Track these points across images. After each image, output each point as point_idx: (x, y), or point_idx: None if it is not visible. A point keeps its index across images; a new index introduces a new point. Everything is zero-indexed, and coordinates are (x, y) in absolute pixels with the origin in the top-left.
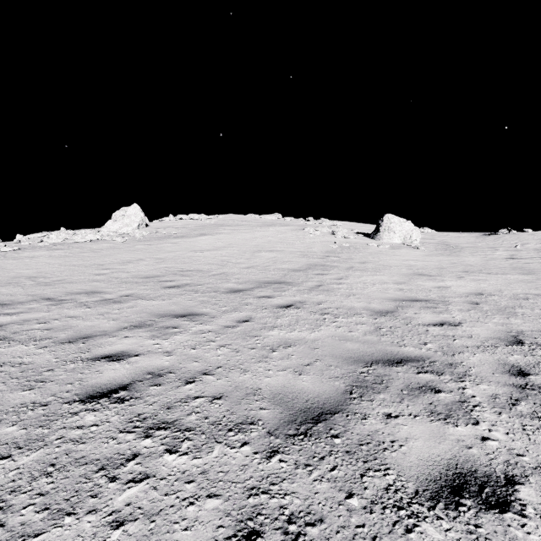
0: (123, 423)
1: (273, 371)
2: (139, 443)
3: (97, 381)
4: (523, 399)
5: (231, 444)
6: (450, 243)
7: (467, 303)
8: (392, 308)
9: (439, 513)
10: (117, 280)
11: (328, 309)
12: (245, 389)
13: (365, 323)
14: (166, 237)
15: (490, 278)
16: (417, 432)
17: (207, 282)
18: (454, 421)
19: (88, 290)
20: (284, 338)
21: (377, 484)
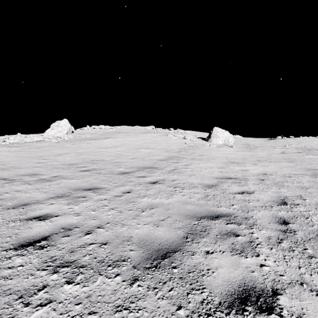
0: (40, 264)
1: (141, 225)
2: (48, 277)
3: (28, 234)
4: (285, 239)
5: (108, 275)
6: (250, 144)
7: (257, 179)
8: (215, 183)
9: (232, 317)
10: (50, 166)
11: (178, 184)
12: (122, 237)
13: (199, 192)
14: (84, 139)
15: (271, 164)
16: (223, 262)
17: (107, 168)
18: (245, 254)
19: (31, 173)
20: (150, 203)
21: (196, 299)
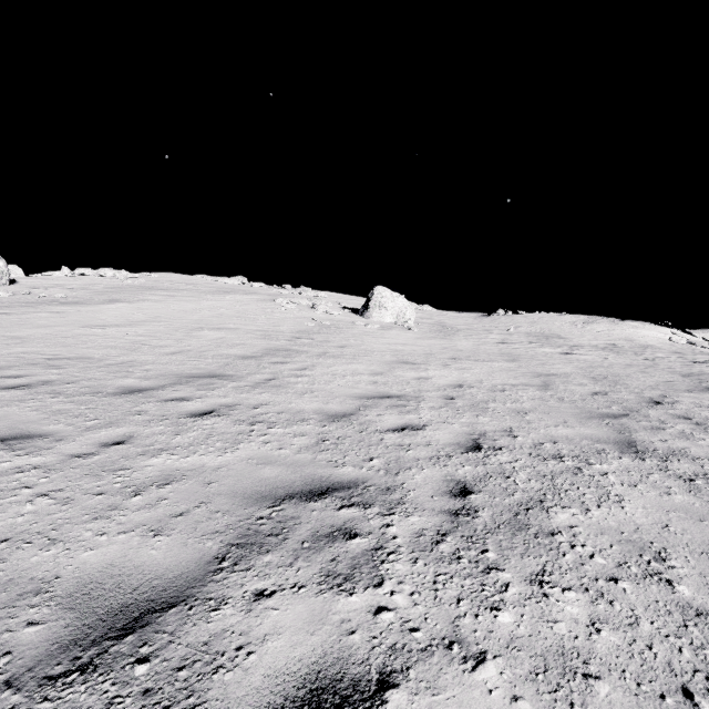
0: None
1: (109, 535)
2: None
3: None
4: (452, 532)
5: None
6: (447, 323)
7: (442, 398)
8: (353, 410)
9: None
10: None
11: (265, 415)
12: (26, 583)
13: (307, 434)
14: (45, 303)
15: (476, 366)
16: (288, 619)
17: (88, 378)
18: (352, 586)
19: None
20: (169, 469)
21: None
